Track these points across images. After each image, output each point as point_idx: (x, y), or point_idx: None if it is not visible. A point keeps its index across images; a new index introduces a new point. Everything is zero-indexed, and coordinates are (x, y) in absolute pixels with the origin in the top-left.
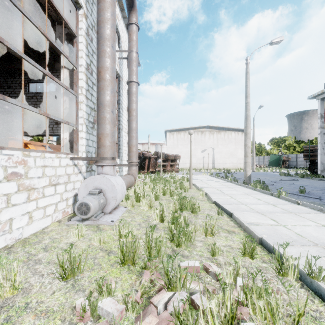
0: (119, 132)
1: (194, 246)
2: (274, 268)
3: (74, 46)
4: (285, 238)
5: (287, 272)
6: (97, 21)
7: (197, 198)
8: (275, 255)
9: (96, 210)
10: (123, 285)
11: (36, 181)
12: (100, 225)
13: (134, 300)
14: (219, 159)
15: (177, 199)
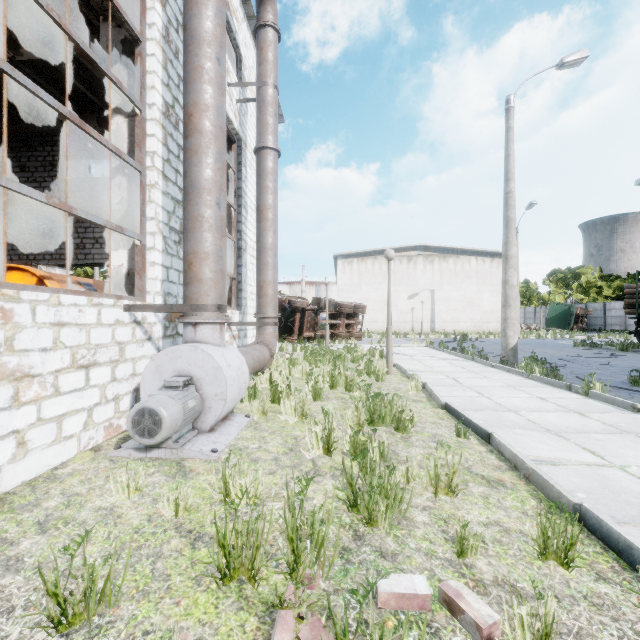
0: (239, 255)
1: (409, 522)
2: (636, 603)
3: (137, 64)
4: (634, 503)
5: None
6: (184, 3)
7: (406, 395)
8: None
9: (176, 427)
10: None
11: (36, 357)
12: (186, 461)
13: None
14: (444, 313)
15: (363, 399)
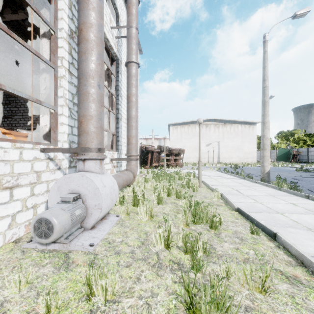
0: (117, 122)
1: None
2: None
3: (52, 4)
4: None
5: None
6: None
7: (211, 201)
8: None
9: (65, 229)
10: None
11: None
12: (72, 252)
13: None
14: (224, 153)
15: (187, 204)
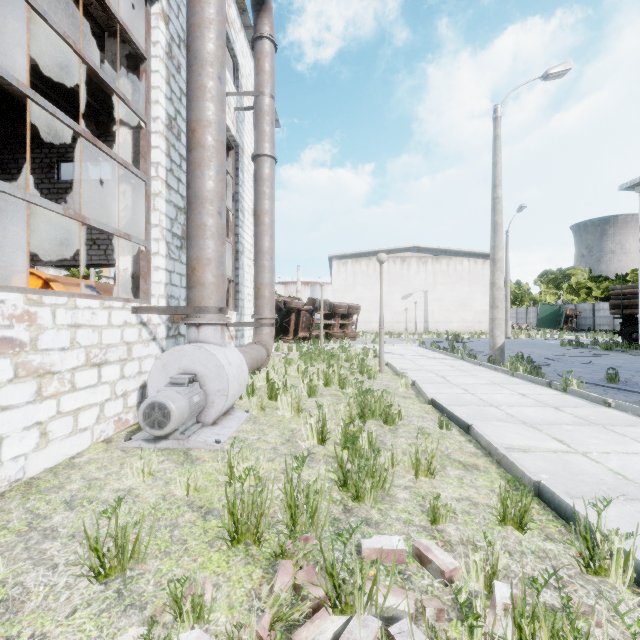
0: (237, 258)
1: (392, 498)
2: (574, 555)
3: (143, 80)
4: (589, 482)
5: (607, 566)
6: (187, 26)
7: (396, 392)
8: (579, 526)
9: (183, 419)
10: (231, 593)
11: (56, 356)
12: (192, 450)
13: (256, 636)
14: (437, 314)
15: (355, 395)
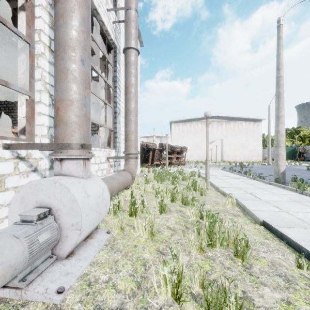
0: (115, 116)
1: None
2: None
3: None
4: None
5: None
6: None
7: (225, 209)
8: None
9: (16, 270)
10: None
11: None
12: (27, 307)
13: None
14: (228, 151)
15: (197, 215)
